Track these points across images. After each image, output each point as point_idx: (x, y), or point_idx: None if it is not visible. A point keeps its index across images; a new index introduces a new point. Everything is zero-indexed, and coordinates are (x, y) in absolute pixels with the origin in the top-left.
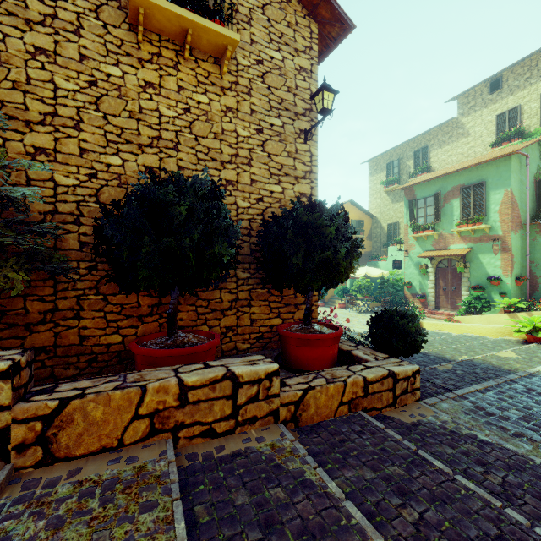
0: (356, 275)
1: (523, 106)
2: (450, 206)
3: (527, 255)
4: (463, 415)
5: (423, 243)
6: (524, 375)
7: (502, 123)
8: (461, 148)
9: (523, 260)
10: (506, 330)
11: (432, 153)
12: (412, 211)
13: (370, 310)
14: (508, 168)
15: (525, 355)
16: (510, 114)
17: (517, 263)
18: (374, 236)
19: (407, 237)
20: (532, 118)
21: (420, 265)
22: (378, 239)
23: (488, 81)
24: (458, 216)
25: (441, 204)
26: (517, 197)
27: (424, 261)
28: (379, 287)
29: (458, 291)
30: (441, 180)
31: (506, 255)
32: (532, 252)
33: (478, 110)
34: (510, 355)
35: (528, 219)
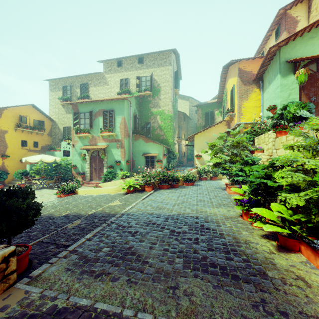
0: (32, 160)
1: (130, 79)
2: (98, 120)
3: (130, 150)
4: (65, 273)
5: (84, 140)
6: (119, 216)
7: (122, 84)
8: (105, 90)
9: (129, 152)
10: (119, 189)
11: (90, 88)
12: (76, 120)
13: (46, 186)
14: (123, 106)
15: (124, 201)
16: (125, 81)
17: (127, 154)
18: (54, 134)
19: (73, 136)
20: (133, 86)
21: (81, 154)
22: (56, 136)
23: (117, 60)
24: (102, 127)
25: (93, 118)
26: (127, 121)
27: (84, 152)
28: (54, 169)
29: (102, 169)
30: (93, 104)
31: (123, 150)
32: (133, 149)
33: (112, 73)
34: (117, 203)
35: (131, 133)
